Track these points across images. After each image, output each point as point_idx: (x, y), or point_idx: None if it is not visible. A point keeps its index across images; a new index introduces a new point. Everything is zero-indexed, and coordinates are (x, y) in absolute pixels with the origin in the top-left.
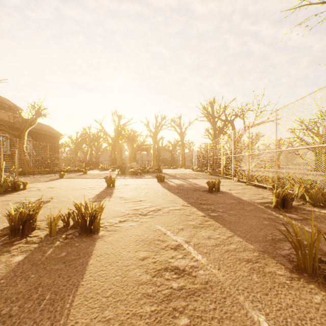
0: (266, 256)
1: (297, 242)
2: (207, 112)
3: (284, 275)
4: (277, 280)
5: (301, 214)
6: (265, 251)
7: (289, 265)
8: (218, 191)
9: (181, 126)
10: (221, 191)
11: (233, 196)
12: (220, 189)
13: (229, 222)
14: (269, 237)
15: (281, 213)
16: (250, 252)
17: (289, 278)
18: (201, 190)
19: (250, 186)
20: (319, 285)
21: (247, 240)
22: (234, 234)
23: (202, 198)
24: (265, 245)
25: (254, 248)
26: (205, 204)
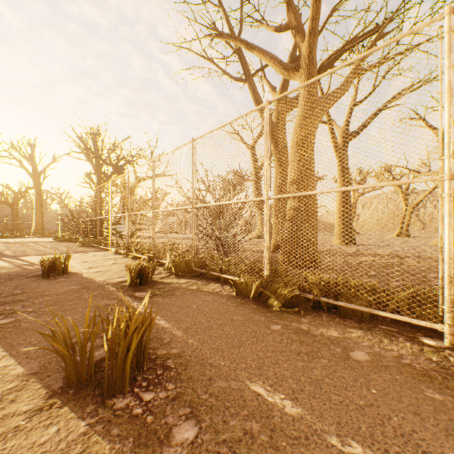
0: (32, 381)
1: (67, 346)
2: (85, 146)
3: (32, 409)
4: (3, 429)
5: (155, 290)
6: (41, 370)
7: (60, 383)
8: (64, 273)
9: (35, 160)
10: (72, 273)
11: (85, 278)
12: (73, 269)
13: (22, 331)
14: (74, 340)
15: (132, 294)
16: (2, 386)
17: (35, 412)
18: (31, 276)
19: (128, 258)
20: (77, 402)
21: (25, 359)
22: (7, 355)
23: (16, 291)
24: (53, 357)
25: (23, 373)
26: (8, 303)
